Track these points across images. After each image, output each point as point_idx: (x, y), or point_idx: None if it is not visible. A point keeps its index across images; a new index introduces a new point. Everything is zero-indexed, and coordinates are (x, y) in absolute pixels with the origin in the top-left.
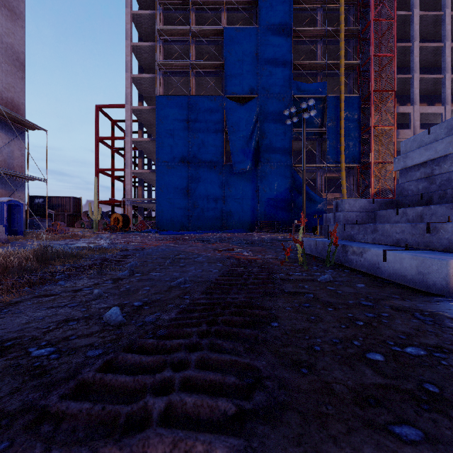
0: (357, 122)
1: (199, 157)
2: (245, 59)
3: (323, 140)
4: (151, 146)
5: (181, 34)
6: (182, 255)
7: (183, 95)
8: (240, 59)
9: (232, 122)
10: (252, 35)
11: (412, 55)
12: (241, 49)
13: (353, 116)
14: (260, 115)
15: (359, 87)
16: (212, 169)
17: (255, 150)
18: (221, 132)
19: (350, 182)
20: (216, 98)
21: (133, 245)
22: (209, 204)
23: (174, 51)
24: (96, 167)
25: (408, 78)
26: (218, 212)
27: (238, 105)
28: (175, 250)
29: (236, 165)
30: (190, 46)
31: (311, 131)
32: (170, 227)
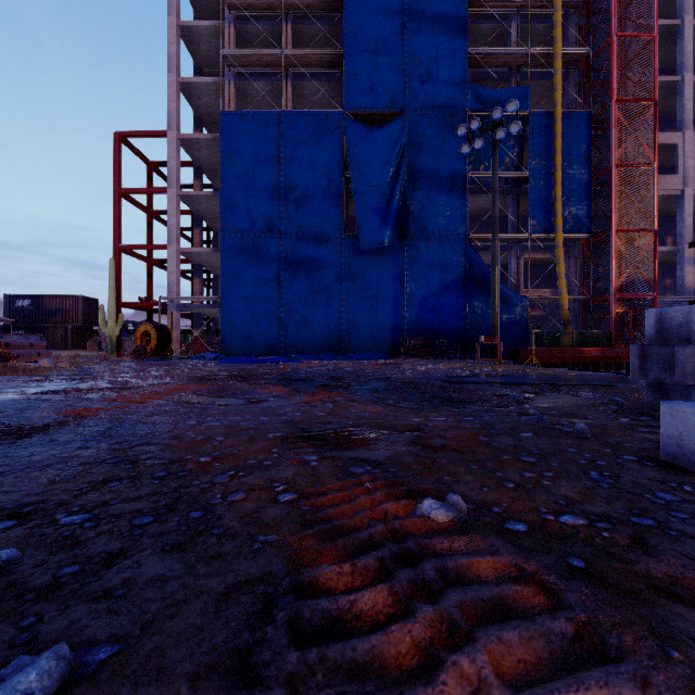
0: (584, 158)
1: (299, 223)
2: (382, 46)
3: (521, 193)
4: (215, 207)
5: (267, 3)
6: (87, 505)
7: (270, 111)
8: (372, 45)
9: (358, 158)
10: (394, 1)
11: (680, 41)
12: (375, 27)
13: (577, 148)
14: (409, 147)
15: (587, 97)
16: (322, 244)
17: (400, 210)
18: (338, 178)
19: (570, 269)
20: (330, 117)
21: (62, 406)
22: (316, 308)
23: (255, 37)
24: (116, 242)
25: (672, 82)
26: (332, 322)
27: (370, 128)
28: (143, 438)
29: (364, 236)
30: (283, 22)
31: (500, 175)
32: (247, 349)
